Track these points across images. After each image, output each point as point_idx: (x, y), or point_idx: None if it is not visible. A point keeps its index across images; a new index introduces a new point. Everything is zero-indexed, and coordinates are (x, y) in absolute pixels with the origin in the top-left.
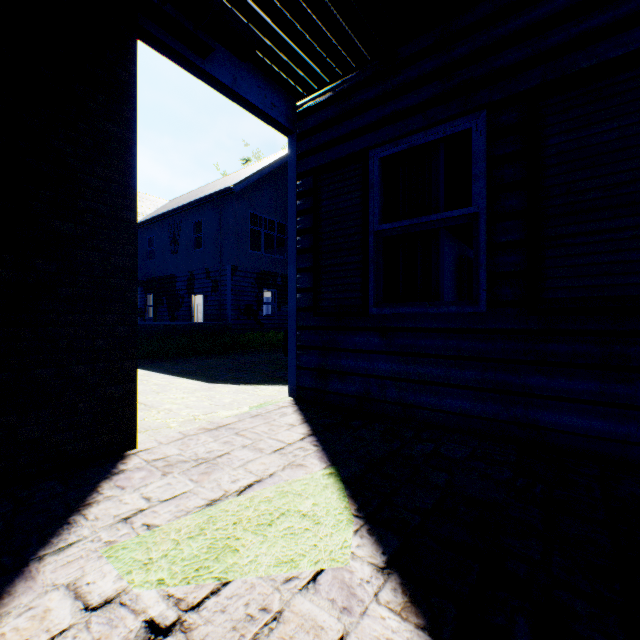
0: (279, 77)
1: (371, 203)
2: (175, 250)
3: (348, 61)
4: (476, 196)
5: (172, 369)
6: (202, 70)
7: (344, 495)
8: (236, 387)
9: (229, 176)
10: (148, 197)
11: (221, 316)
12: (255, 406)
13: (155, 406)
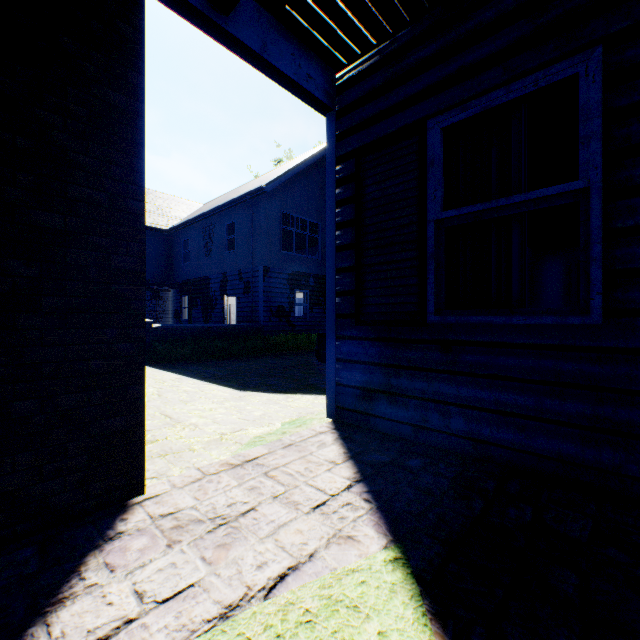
0: (316, 42)
1: (430, 185)
2: (209, 252)
3: (400, 12)
4: (586, 165)
5: (204, 373)
6: (225, 32)
7: (423, 612)
8: (267, 396)
9: (261, 177)
10: (184, 201)
11: (253, 318)
12: (287, 422)
13: (181, 420)
